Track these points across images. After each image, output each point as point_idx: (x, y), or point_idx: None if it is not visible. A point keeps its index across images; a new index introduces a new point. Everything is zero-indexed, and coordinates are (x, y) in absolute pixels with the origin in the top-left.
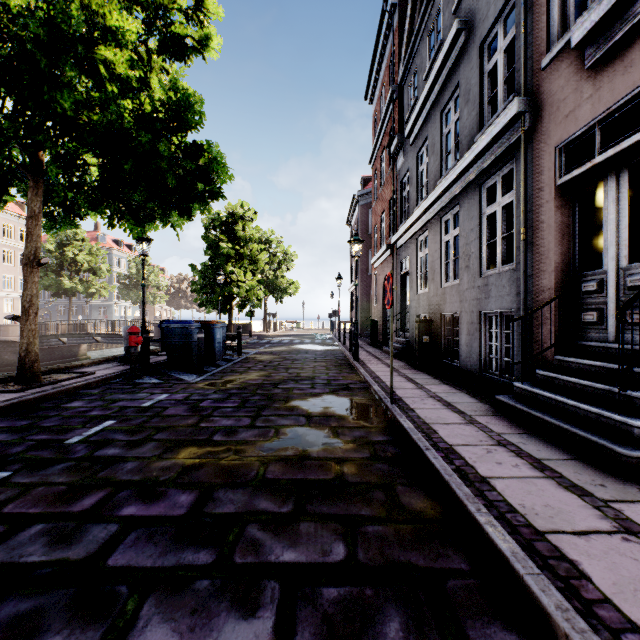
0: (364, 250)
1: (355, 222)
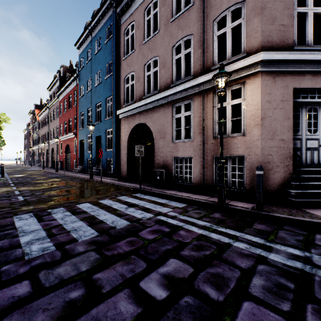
0: (29, 143)
1: (26, 134)
